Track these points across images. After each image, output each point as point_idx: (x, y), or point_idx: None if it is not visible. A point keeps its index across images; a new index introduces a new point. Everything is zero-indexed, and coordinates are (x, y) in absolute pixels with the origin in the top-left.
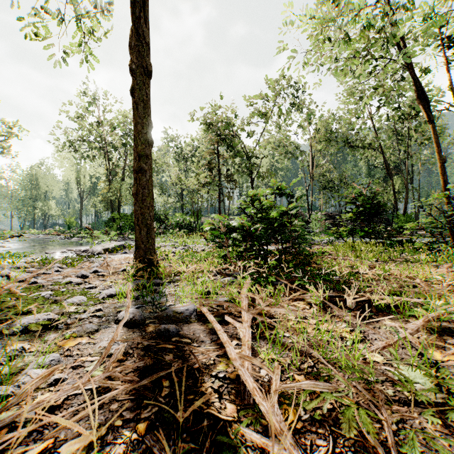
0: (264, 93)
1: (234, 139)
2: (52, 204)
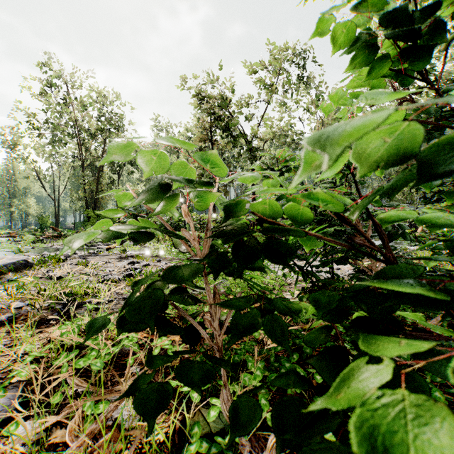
0: (269, 60)
1: (232, 117)
2: (30, 202)
